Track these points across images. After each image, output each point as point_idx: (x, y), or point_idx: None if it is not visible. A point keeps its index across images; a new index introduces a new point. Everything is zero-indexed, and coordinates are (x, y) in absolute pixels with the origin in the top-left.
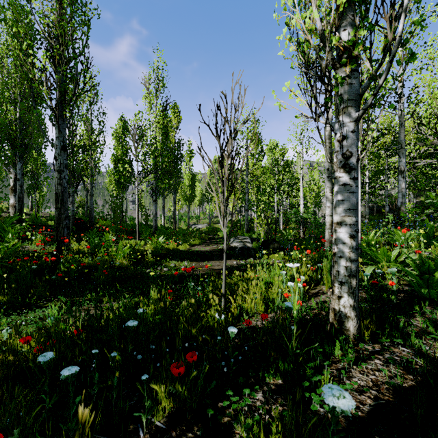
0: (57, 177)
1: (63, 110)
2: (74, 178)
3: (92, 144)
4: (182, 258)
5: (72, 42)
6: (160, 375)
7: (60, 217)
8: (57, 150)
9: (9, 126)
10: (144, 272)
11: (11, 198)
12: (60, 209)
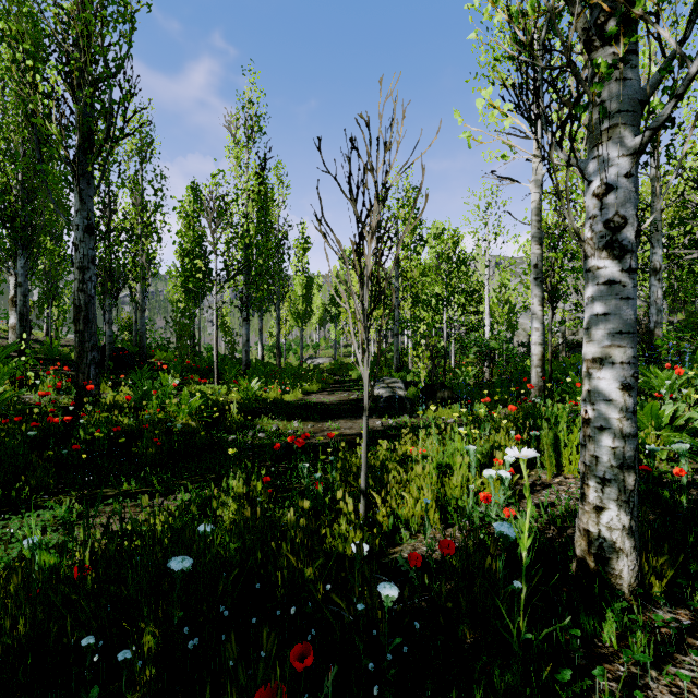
0: (77, 279)
1: (89, 165)
2: (112, 283)
3: (143, 227)
4: (290, 415)
5: (102, 47)
6: (236, 679)
7: (83, 346)
8: (78, 232)
9: (1, 195)
10: (225, 439)
11: (11, 315)
12: (83, 332)
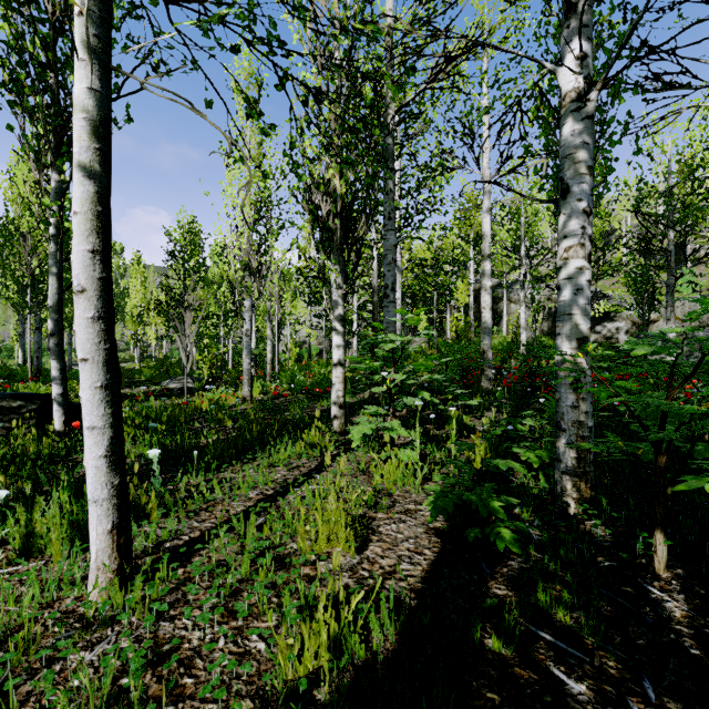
0: None
1: None
2: None
3: None
4: None
5: None
6: None
7: None
8: None
9: None
10: None
11: None
12: None
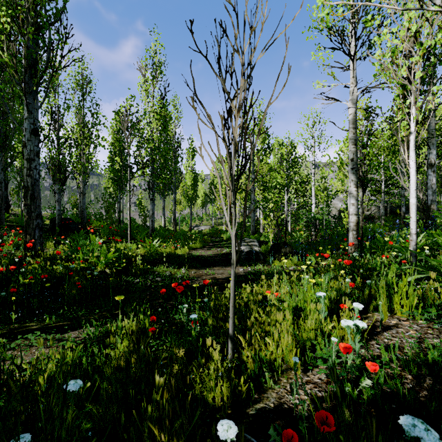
0: (25, 167)
1: (34, 86)
2: (60, 174)
3: (84, 138)
4: (179, 264)
5: None
6: None
7: (30, 215)
8: (26, 134)
9: None
10: (131, 282)
11: None
12: (30, 205)
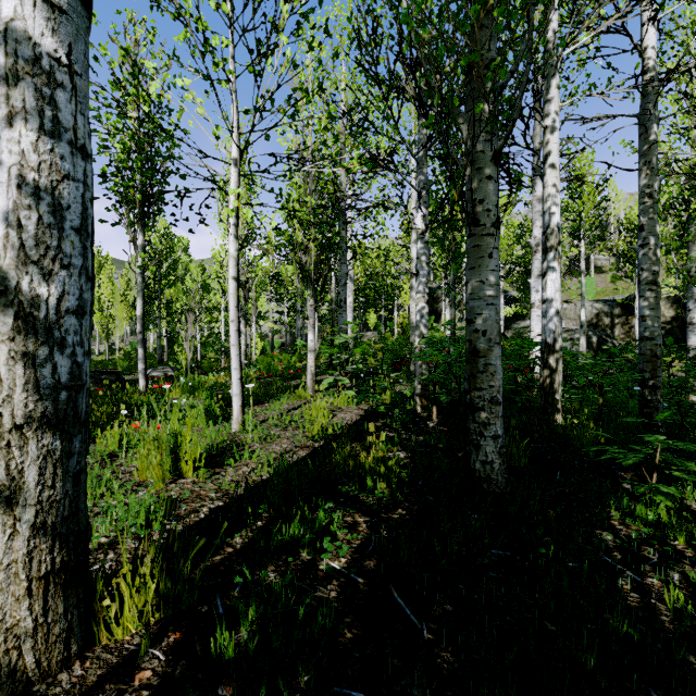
0: None
1: None
2: None
3: None
4: None
5: None
6: None
7: None
8: None
9: None
10: None
11: None
12: None
